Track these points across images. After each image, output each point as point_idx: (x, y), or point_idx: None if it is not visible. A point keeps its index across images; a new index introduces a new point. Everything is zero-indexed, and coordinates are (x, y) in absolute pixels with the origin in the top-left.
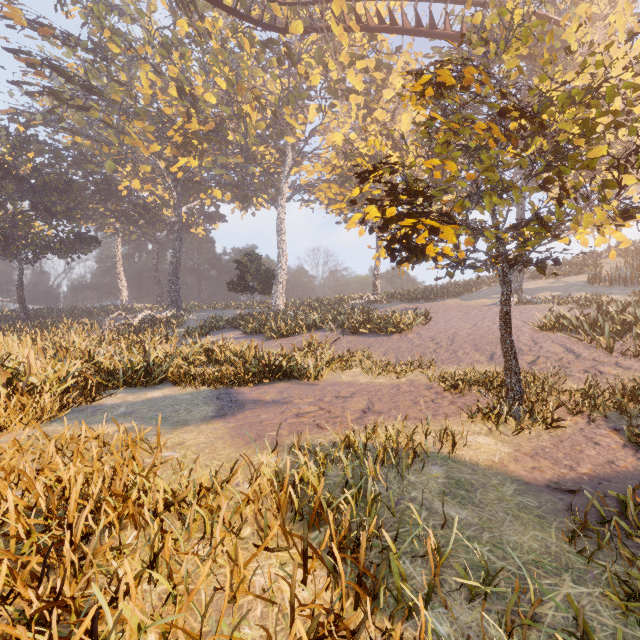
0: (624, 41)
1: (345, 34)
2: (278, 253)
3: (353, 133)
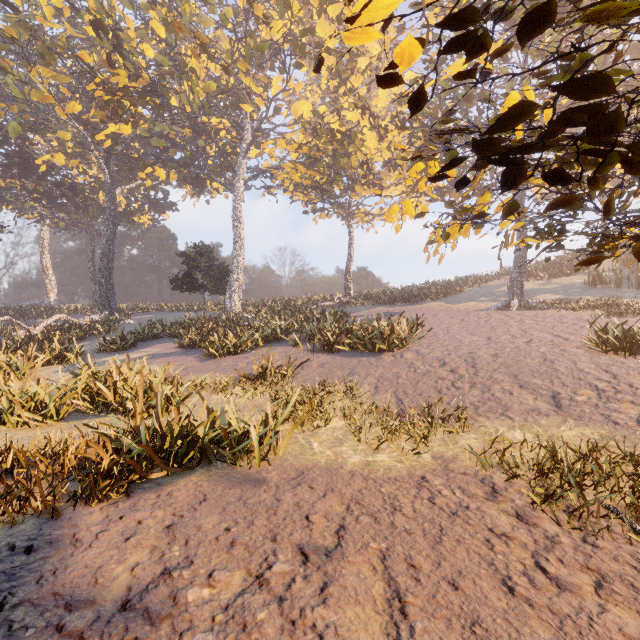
0: None
1: None
2: (234, 245)
3: (323, 106)
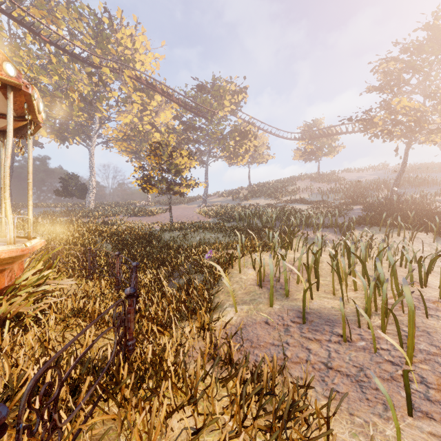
0: (188, 154)
1: (131, 82)
2: (90, 175)
3: (135, 118)
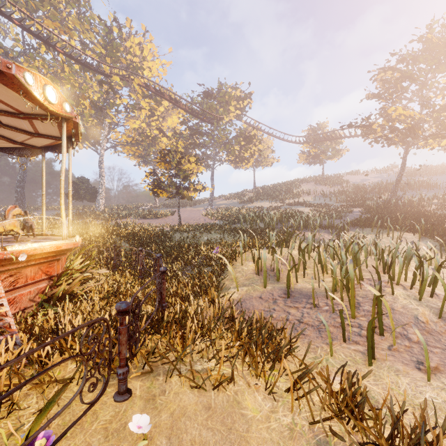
0: (195, 160)
1: (140, 90)
2: (100, 179)
3: (143, 123)
